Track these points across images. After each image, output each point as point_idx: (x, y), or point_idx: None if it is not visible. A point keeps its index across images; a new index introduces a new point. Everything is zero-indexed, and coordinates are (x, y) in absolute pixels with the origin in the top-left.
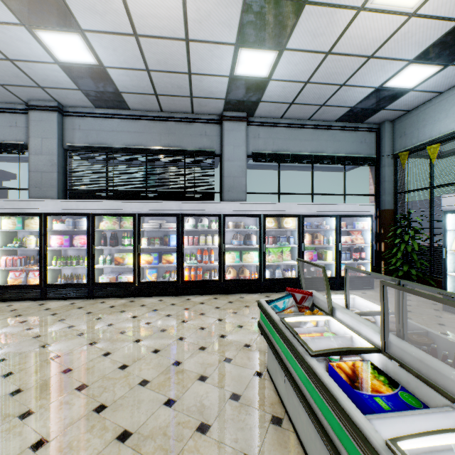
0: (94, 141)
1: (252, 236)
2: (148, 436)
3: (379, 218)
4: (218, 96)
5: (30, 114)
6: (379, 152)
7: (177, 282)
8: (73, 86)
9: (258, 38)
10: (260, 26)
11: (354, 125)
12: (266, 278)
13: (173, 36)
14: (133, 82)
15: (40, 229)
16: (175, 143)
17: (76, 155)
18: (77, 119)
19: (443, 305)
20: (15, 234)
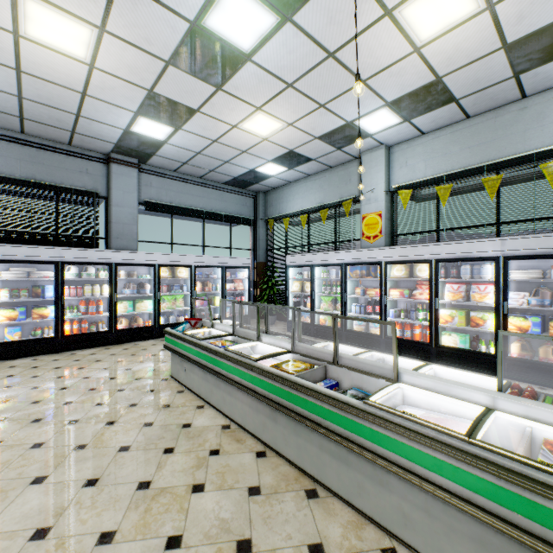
0: None
1: (146, 285)
2: (94, 417)
3: (257, 269)
4: (108, 140)
5: None
6: (256, 215)
7: (56, 338)
8: None
9: (158, 115)
10: (161, 110)
11: (238, 190)
12: (161, 324)
13: (69, 86)
14: None
15: None
16: (44, 175)
17: None
18: None
19: (287, 328)
20: None
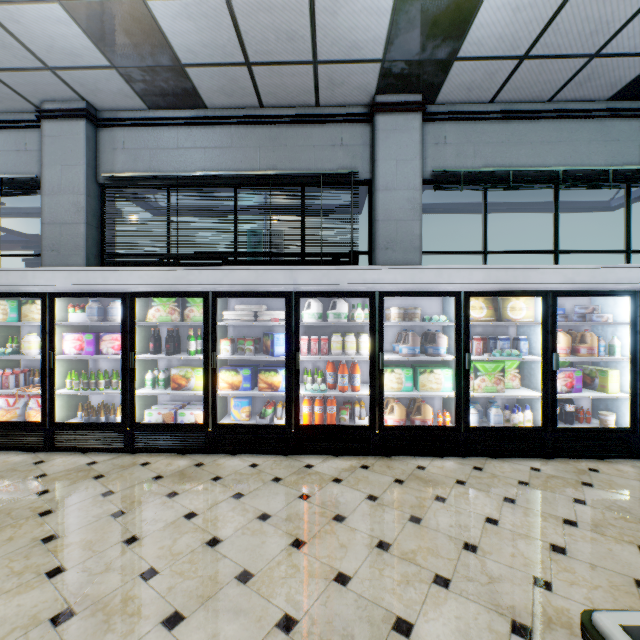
0: (147, 168)
1: (438, 337)
2: None
3: None
4: (368, 54)
5: (43, 125)
6: None
7: (286, 428)
8: (100, 59)
9: None
10: None
11: None
12: (470, 426)
13: None
14: (202, 34)
15: (42, 321)
16: (286, 163)
17: (116, 193)
18: (120, 132)
19: None
20: (16, 330)
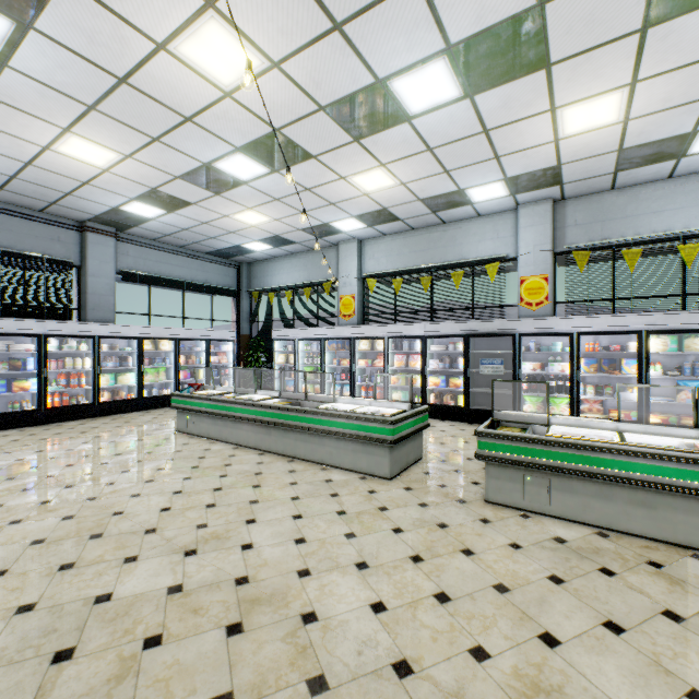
0: None
1: (129, 358)
2: (133, 452)
3: (240, 342)
4: (90, 212)
5: None
6: (240, 286)
7: (39, 410)
8: None
9: (154, 203)
10: (158, 200)
11: (220, 260)
12: (145, 397)
13: (73, 177)
14: None
15: None
16: (13, 242)
17: None
18: None
19: None
20: None
